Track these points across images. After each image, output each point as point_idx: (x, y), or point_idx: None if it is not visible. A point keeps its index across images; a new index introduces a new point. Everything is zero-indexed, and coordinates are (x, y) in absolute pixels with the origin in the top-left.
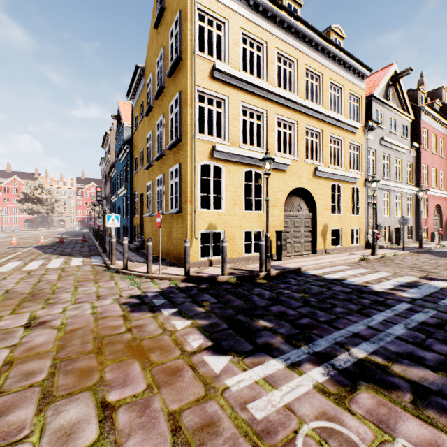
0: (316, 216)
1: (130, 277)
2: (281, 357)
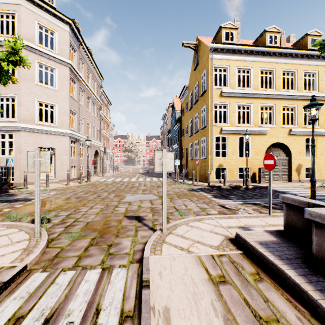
0: (291, 159)
1: (186, 184)
2: (232, 200)
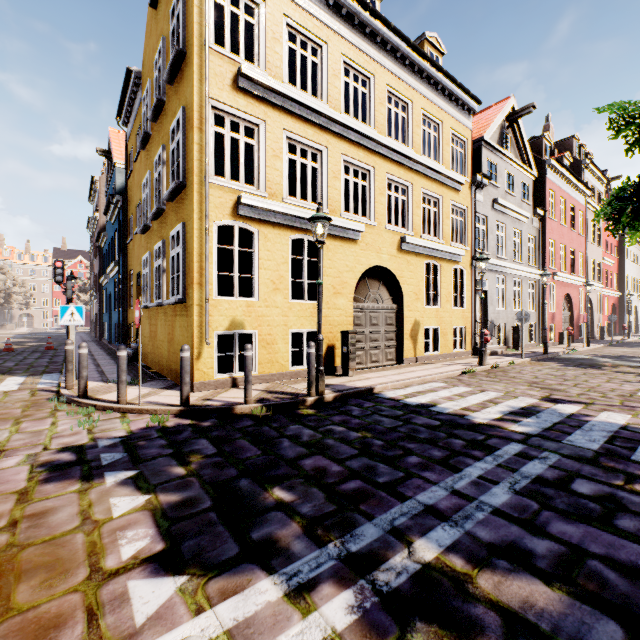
0: (402, 308)
1: (88, 411)
2: (284, 572)
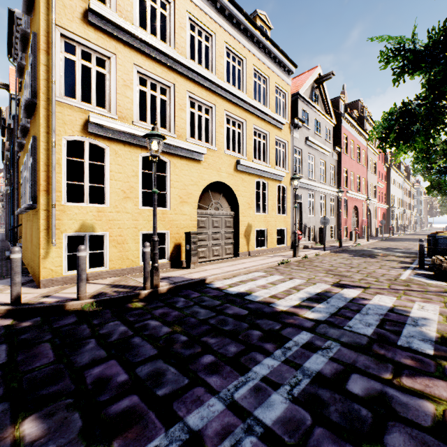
0: (238, 215)
1: None
2: None
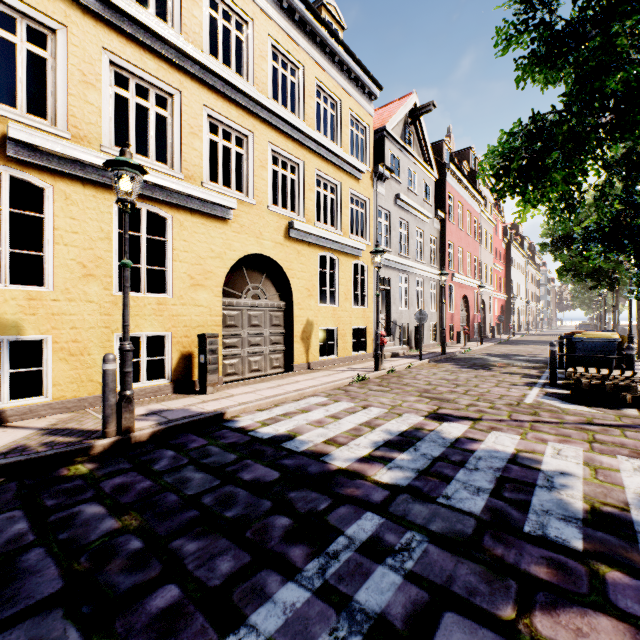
0: (292, 306)
1: None
2: None
